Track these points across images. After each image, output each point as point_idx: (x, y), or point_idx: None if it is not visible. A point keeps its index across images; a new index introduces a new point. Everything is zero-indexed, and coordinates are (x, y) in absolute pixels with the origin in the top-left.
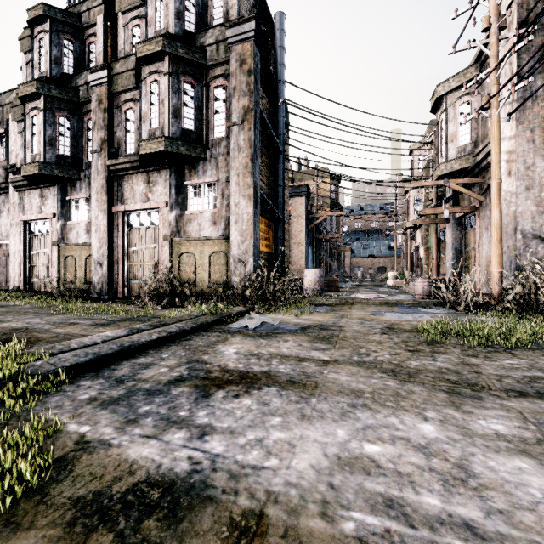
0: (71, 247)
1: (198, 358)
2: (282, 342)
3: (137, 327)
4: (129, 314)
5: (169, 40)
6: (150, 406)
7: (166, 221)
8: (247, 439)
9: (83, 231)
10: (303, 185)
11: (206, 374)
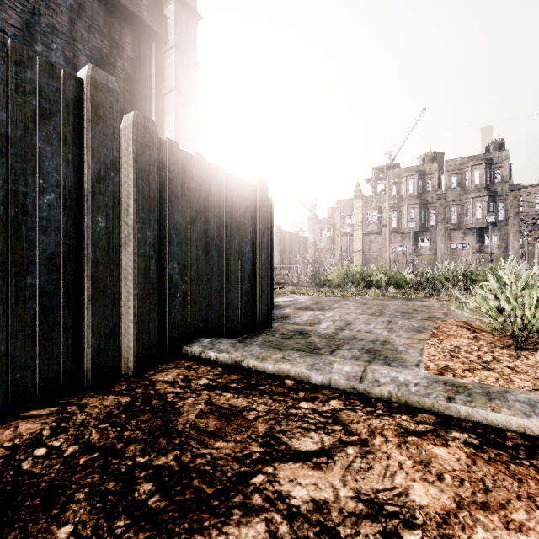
0: (419, 256)
1: None
2: None
3: None
4: None
5: (488, 191)
6: None
7: (473, 247)
8: None
9: (427, 250)
10: None
11: None
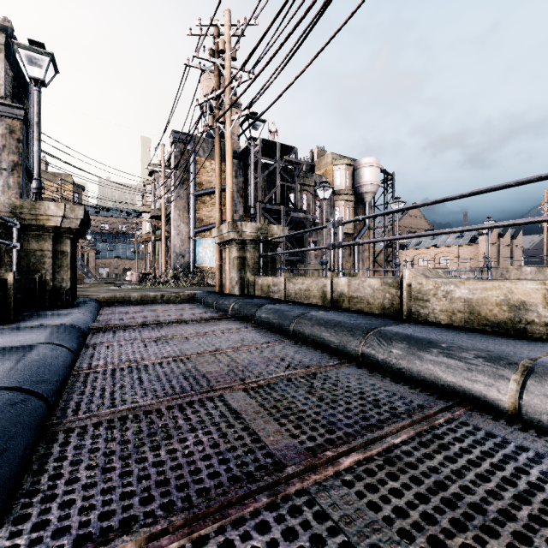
0: None
1: None
2: None
3: None
4: None
5: None
6: None
7: None
8: None
9: None
10: (49, 198)
11: None
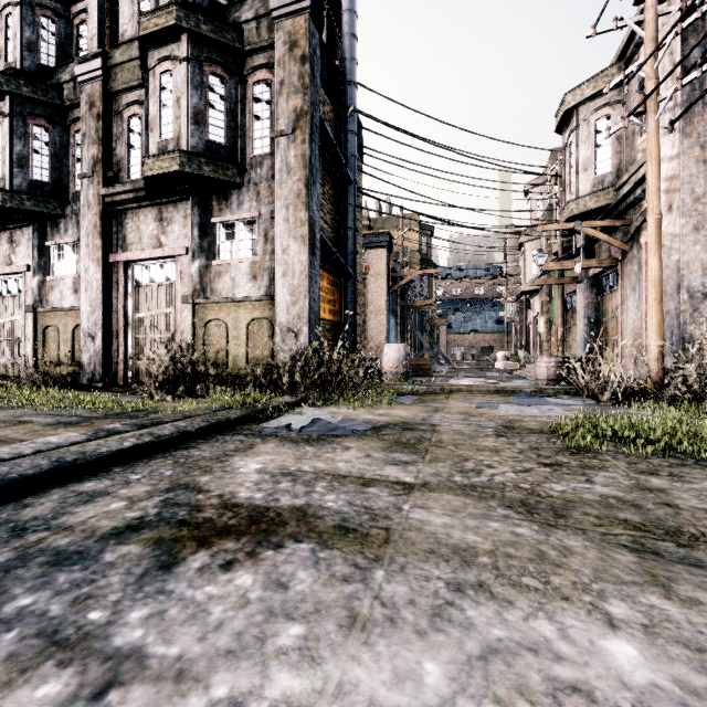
0: (53, 314)
1: (190, 481)
2: (340, 450)
3: (109, 428)
4: (117, 407)
5: (187, 11)
6: (37, 596)
7: (185, 275)
8: (209, 698)
9: (69, 290)
10: (383, 233)
11: (189, 514)
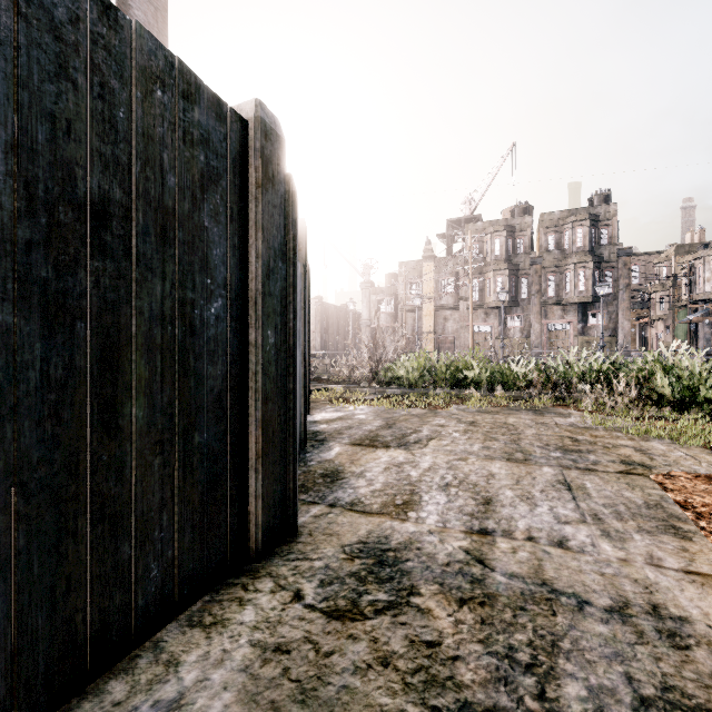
0: (507, 339)
1: None
2: None
3: None
4: None
5: (593, 256)
6: None
7: (575, 328)
8: None
9: (518, 332)
10: None
11: None
